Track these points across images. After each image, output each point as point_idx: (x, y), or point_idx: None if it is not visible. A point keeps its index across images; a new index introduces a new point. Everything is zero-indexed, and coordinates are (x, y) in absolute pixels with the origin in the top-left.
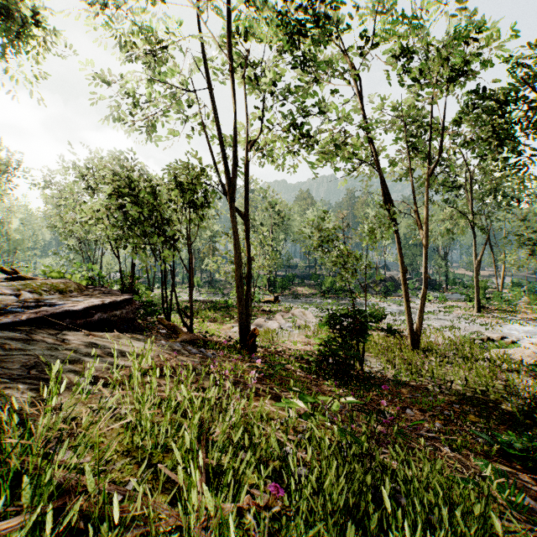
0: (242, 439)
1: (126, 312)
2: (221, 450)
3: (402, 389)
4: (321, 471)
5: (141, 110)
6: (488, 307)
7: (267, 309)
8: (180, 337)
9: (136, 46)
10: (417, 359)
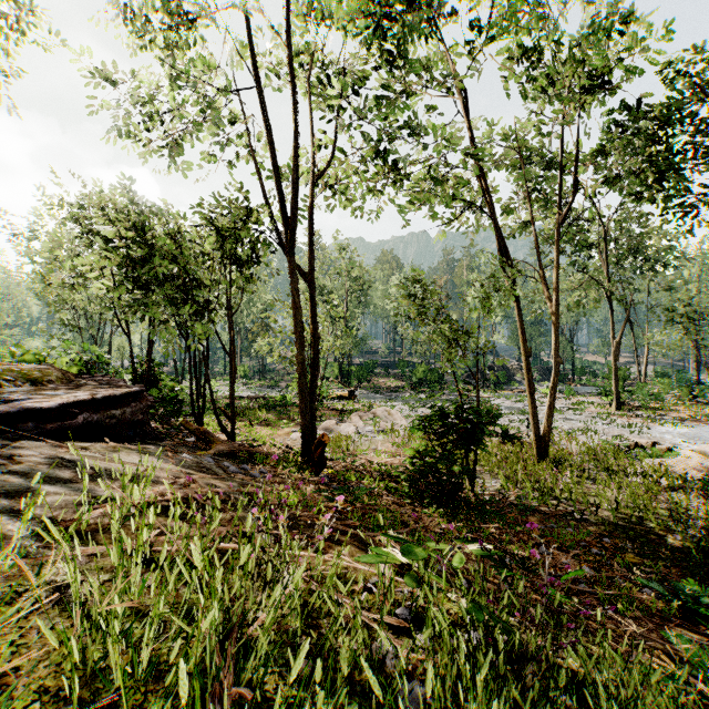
0: (303, 628)
1: (131, 412)
2: (265, 663)
3: (530, 517)
4: (445, 687)
5: (160, 124)
6: (629, 403)
7: (339, 407)
8: (214, 448)
9: (149, 23)
10: (547, 474)
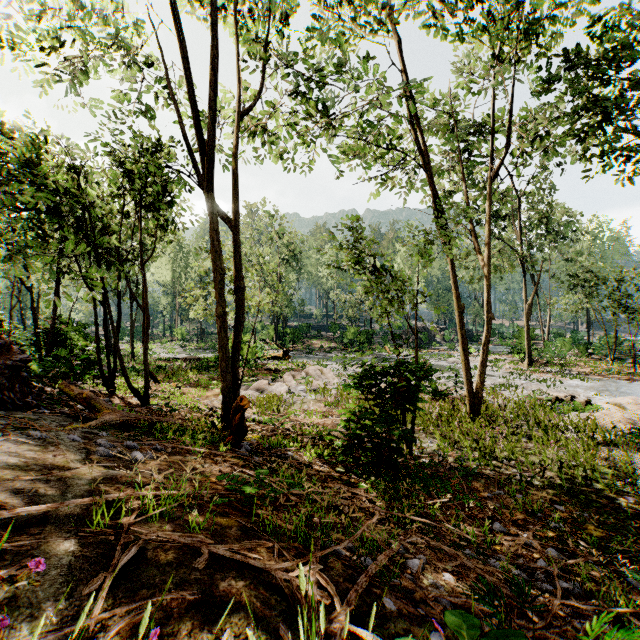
0: None
1: None
2: None
3: (474, 483)
4: None
5: (62, 47)
6: (538, 360)
7: (273, 367)
8: (101, 418)
9: None
10: (485, 433)
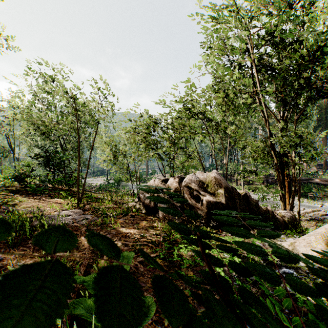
0: None
1: None
2: None
3: None
4: None
5: None
6: None
7: None
8: None
9: None
10: None
